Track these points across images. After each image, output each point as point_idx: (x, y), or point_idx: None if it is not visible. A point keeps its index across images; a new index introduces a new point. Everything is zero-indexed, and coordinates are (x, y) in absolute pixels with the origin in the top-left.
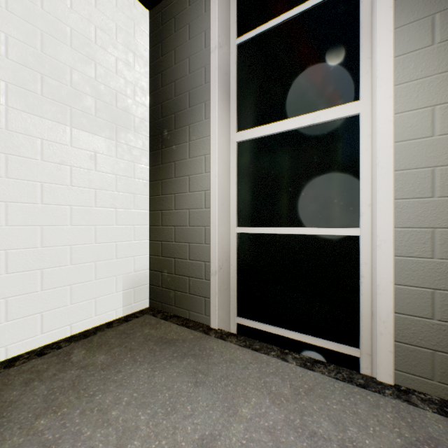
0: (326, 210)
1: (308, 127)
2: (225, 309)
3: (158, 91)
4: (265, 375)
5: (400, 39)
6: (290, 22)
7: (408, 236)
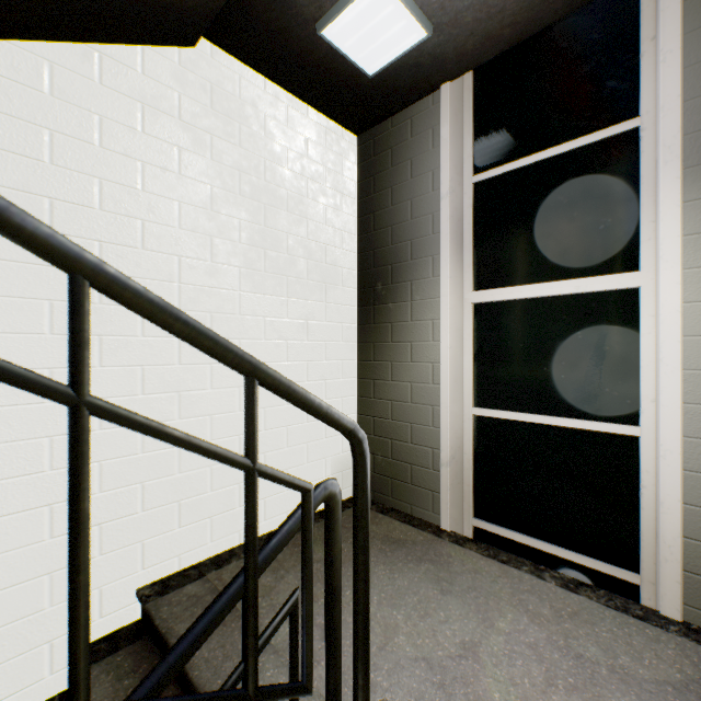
0: (594, 399)
1: (569, 294)
2: (457, 507)
3: (369, 234)
4: (519, 592)
5: (691, 215)
6: (544, 163)
7: (700, 448)
